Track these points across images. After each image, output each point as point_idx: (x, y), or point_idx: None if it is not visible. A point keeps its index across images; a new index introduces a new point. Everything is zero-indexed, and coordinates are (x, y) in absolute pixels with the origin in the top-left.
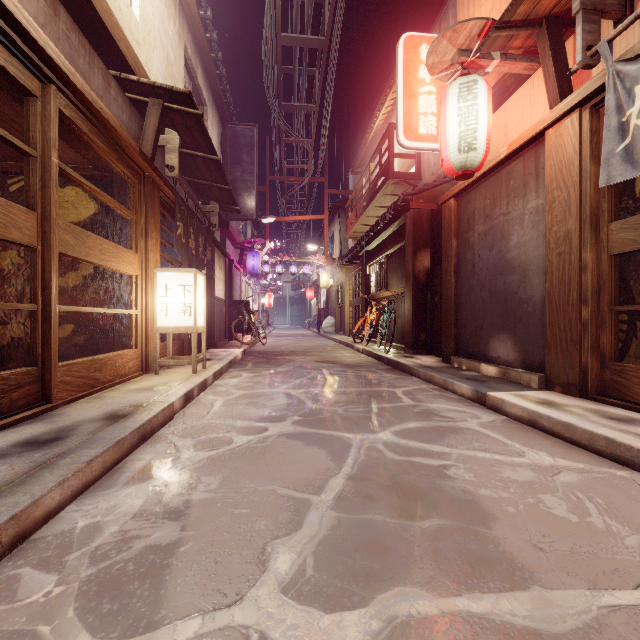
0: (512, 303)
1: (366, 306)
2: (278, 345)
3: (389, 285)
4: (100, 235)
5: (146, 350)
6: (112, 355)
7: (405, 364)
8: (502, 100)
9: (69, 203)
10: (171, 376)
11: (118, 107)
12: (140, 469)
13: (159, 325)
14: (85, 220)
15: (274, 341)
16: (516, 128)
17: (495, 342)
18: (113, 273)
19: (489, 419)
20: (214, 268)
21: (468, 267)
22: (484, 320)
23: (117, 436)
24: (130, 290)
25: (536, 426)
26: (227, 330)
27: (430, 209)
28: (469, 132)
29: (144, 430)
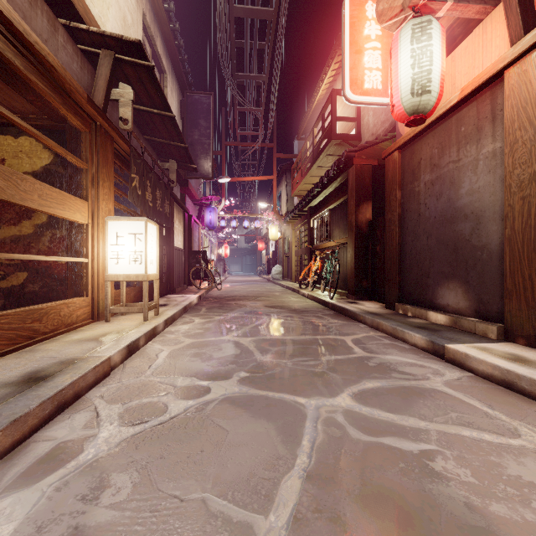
0: (463, 251)
1: (310, 255)
2: (232, 290)
3: (332, 236)
4: (53, 184)
5: (97, 298)
6: (55, 304)
7: (350, 310)
8: (447, 52)
9: (22, 153)
10: (121, 324)
11: (67, 55)
12: (39, 458)
13: (110, 273)
14: (38, 170)
15: (229, 286)
16: (465, 76)
17: (443, 290)
18: (66, 222)
19: (453, 376)
20: (173, 221)
21: (413, 216)
22: (431, 268)
23: (17, 412)
24: (81, 238)
25: (513, 388)
26: (186, 277)
27: (371, 165)
28: (423, 74)
29: (63, 397)
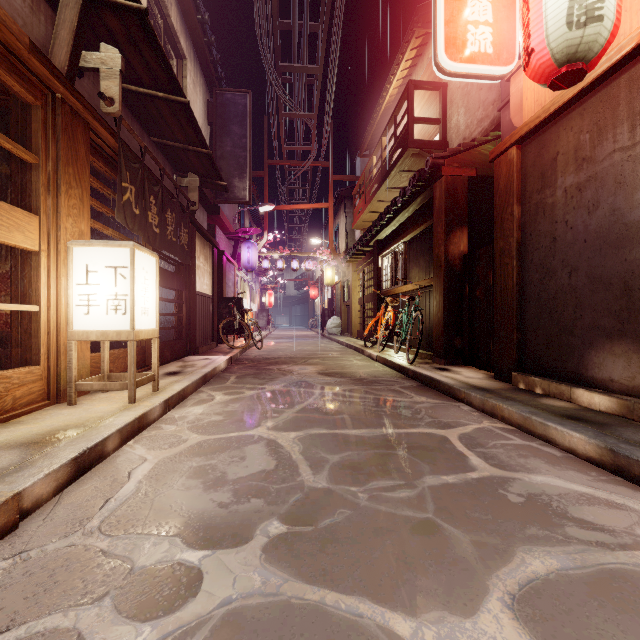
0: None
1: (378, 304)
2: (276, 349)
3: (408, 278)
4: None
5: (57, 367)
6: None
7: (444, 382)
8: None
9: None
10: (90, 409)
11: None
12: None
13: (76, 328)
14: None
15: (272, 344)
16: None
17: (602, 355)
18: (11, 249)
19: None
20: (195, 257)
21: (543, 242)
22: (577, 321)
23: None
24: (30, 274)
25: None
26: (215, 332)
27: (467, 176)
28: None
29: None
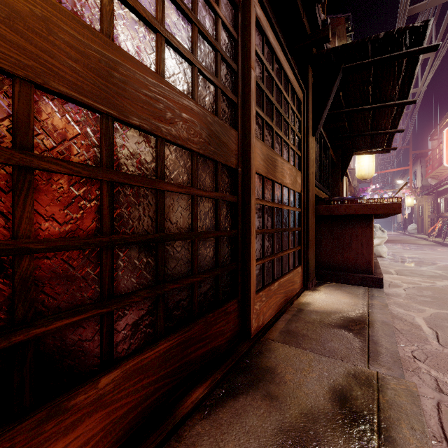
0: None
1: (437, 219)
2: None
3: None
4: None
5: None
6: None
7: None
8: None
9: None
10: None
11: None
12: None
13: None
14: None
15: None
16: None
17: None
18: None
19: None
20: None
21: None
22: None
23: None
24: None
25: None
26: None
27: None
28: None
29: None
